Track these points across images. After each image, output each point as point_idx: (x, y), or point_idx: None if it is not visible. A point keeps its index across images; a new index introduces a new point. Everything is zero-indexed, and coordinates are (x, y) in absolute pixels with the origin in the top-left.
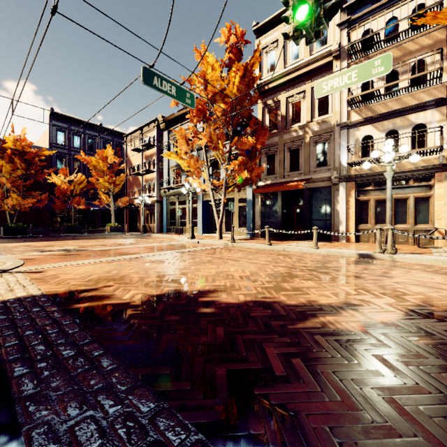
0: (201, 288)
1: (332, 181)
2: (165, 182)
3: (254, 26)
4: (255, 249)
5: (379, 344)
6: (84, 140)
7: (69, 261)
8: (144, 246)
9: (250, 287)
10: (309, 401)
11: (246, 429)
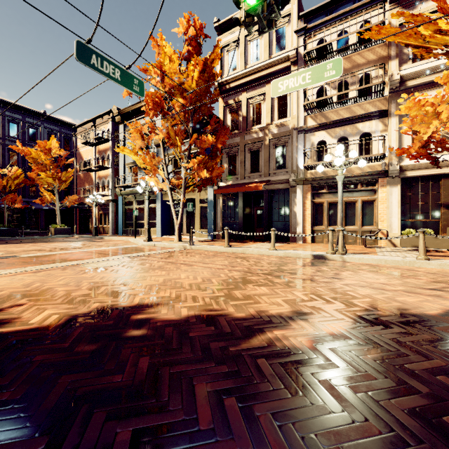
0: (140, 301)
1: (290, 183)
2: (120, 180)
3: (215, 23)
4: (214, 252)
5: (327, 364)
6: (23, 128)
7: None
8: (90, 250)
9: (197, 297)
10: None
11: None
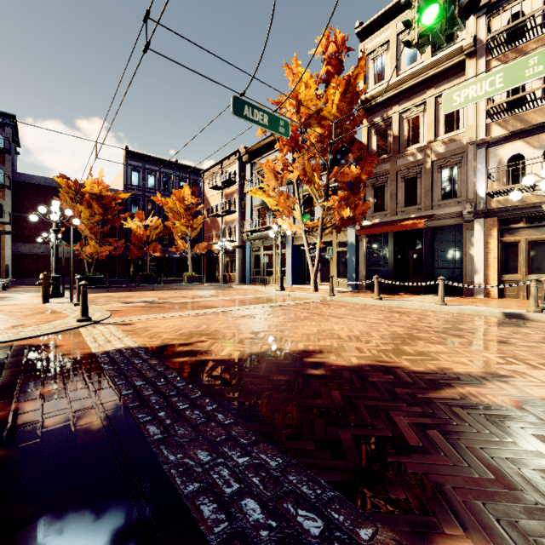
0: (304, 347)
1: (464, 217)
2: (247, 224)
3: (357, 28)
4: (361, 305)
5: (541, 423)
6: (158, 179)
7: (154, 314)
8: (227, 298)
9: (362, 349)
10: (453, 474)
11: (385, 493)
